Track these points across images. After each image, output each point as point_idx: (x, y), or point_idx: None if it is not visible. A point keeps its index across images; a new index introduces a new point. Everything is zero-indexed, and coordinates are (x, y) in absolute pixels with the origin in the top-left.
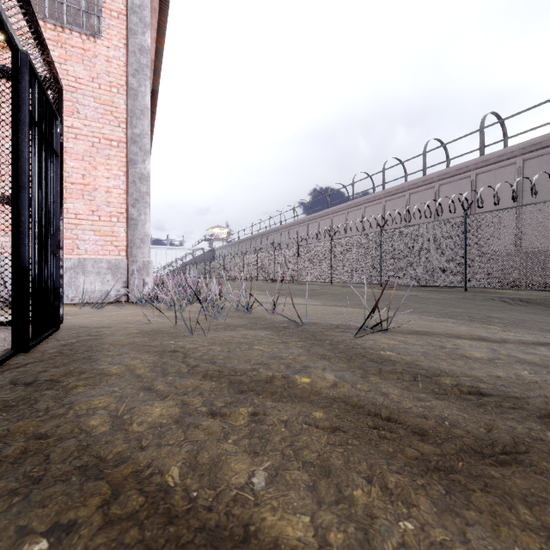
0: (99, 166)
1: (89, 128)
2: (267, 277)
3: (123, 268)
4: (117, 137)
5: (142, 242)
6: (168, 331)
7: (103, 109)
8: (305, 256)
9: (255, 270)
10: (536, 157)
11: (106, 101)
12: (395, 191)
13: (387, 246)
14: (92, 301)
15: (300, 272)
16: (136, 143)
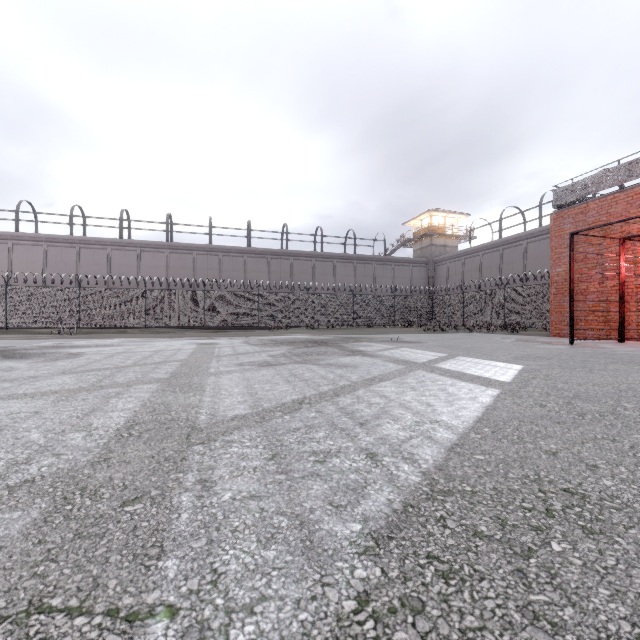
0: None
1: None
2: None
3: None
4: None
5: None
6: None
7: None
8: None
9: None
10: (56, 246)
11: None
12: None
13: None
14: None
15: None
16: None
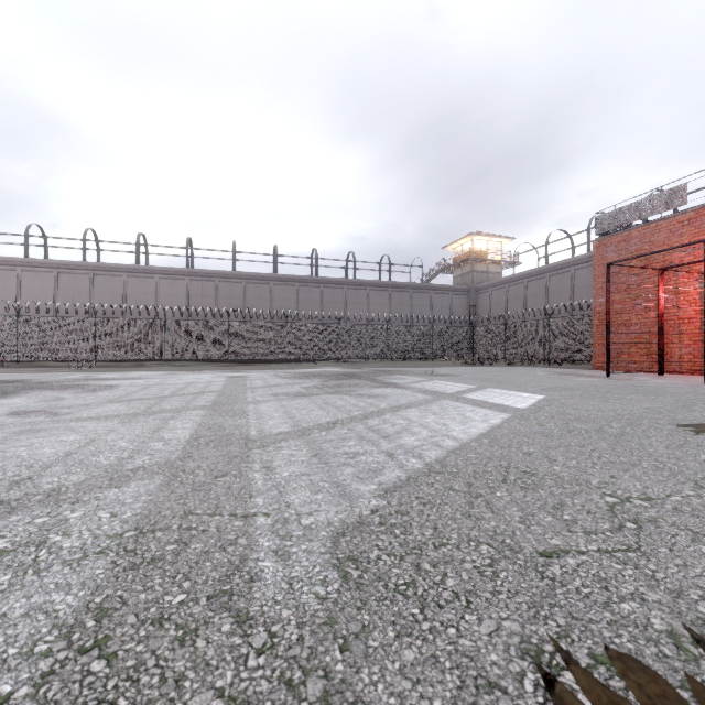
0: None
1: None
2: None
3: None
4: None
5: None
6: None
7: None
8: None
9: None
10: (67, 273)
11: None
12: None
13: None
14: None
15: None
16: None
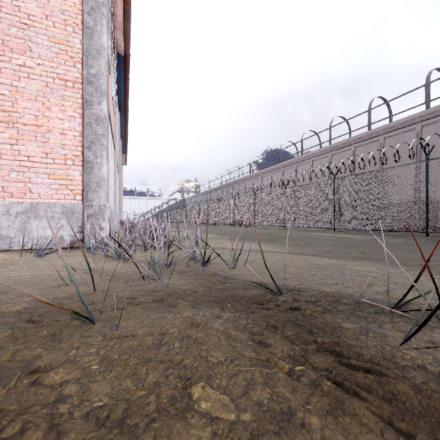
0: (53, 107)
1: (43, 67)
2: (227, 221)
3: (78, 213)
4: (72, 78)
5: (98, 186)
6: (70, 307)
7: (57, 48)
8: (261, 203)
9: (217, 215)
10: None
11: (60, 40)
12: (341, 145)
13: (340, 192)
14: (39, 247)
15: (256, 218)
16: (91, 83)
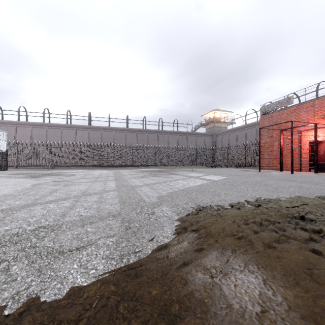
0: None
1: None
2: None
3: None
4: None
5: None
6: None
7: None
8: None
9: None
10: (36, 128)
11: None
12: None
13: None
14: None
15: None
16: None
